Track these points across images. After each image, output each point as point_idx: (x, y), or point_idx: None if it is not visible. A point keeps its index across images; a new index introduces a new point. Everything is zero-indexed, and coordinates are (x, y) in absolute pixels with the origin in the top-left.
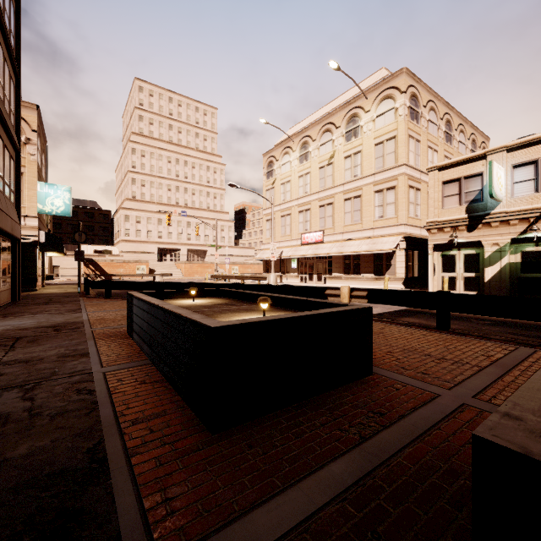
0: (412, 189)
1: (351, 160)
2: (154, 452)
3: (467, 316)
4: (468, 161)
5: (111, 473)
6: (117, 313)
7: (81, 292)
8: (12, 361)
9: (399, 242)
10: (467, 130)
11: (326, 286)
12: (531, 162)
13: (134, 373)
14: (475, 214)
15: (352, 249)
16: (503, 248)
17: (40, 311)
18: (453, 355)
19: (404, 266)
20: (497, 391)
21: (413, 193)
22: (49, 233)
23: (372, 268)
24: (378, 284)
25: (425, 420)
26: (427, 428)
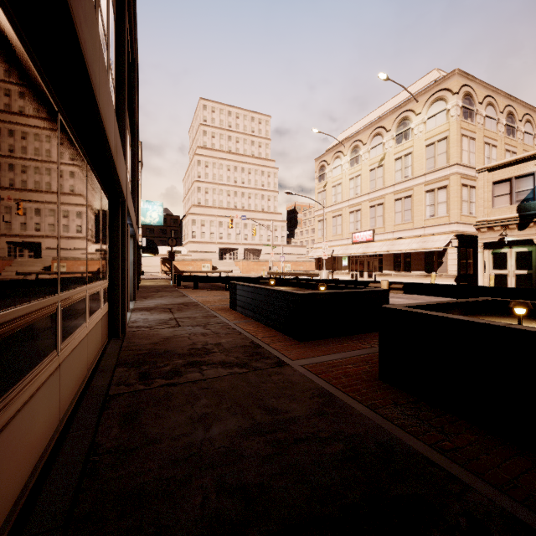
0: (466, 188)
1: (401, 161)
2: (277, 344)
3: None
4: (519, 162)
5: (264, 347)
6: (213, 298)
7: (173, 285)
8: (181, 317)
9: (451, 240)
10: (535, 119)
11: None
12: None
13: (249, 324)
14: (526, 213)
15: (402, 248)
16: None
17: (161, 296)
18: None
19: (456, 264)
20: None
21: (467, 191)
22: (148, 239)
23: (423, 265)
24: (428, 281)
25: None
26: None
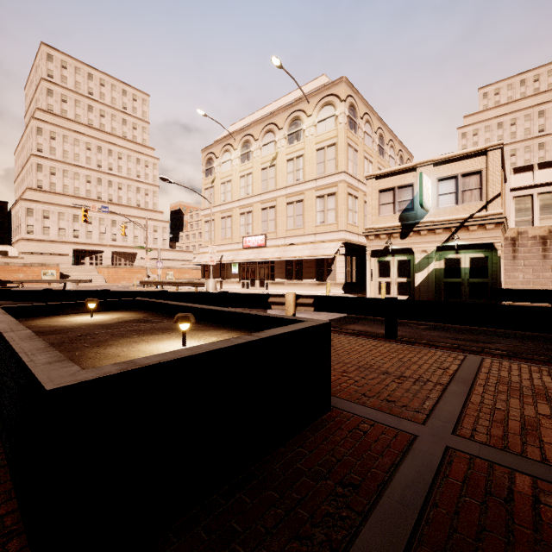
0: (351, 197)
1: (293, 163)
2: None
3: (406, 321)
4: (401, 172)
5: None
6: None
7: None
8: None
9: (339, 247)
10: (396, 146)
11: (269, 292)
12: (452, 177)
13: None
14: (407, 222)
15: (295, 254)
16: (430, 255)
17: None
18: (411, 370)
19: (344, 272)
20: (474, 420)
21: (352, 200)
22: None
23: (314, 273)
24: (320, 289)
25: (413, 489)
26: (420, 507)
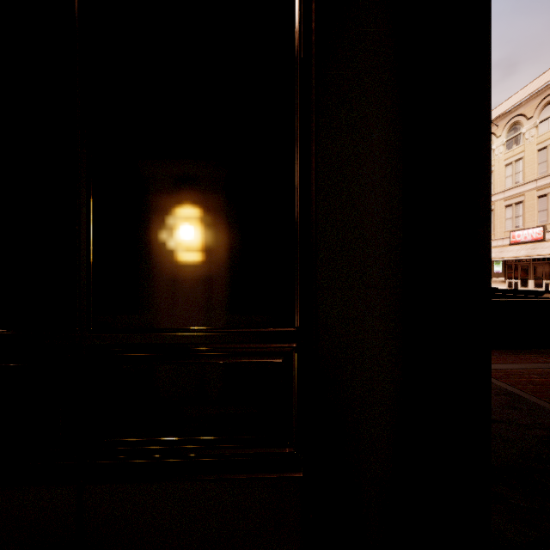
0: None
1: None
2: None
3: None
4: None
5: None
6: None
7: None
8: None
9: None
10: None
11: None
12: None
13: None
14: None
15: None
16: None
17: None
18: None
19: None
20: None
21: None
22: None
23: None
24: None
25: None
26: None
